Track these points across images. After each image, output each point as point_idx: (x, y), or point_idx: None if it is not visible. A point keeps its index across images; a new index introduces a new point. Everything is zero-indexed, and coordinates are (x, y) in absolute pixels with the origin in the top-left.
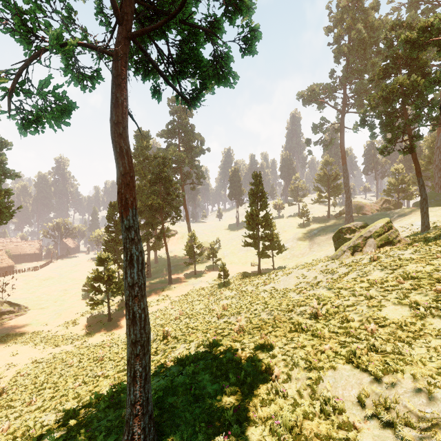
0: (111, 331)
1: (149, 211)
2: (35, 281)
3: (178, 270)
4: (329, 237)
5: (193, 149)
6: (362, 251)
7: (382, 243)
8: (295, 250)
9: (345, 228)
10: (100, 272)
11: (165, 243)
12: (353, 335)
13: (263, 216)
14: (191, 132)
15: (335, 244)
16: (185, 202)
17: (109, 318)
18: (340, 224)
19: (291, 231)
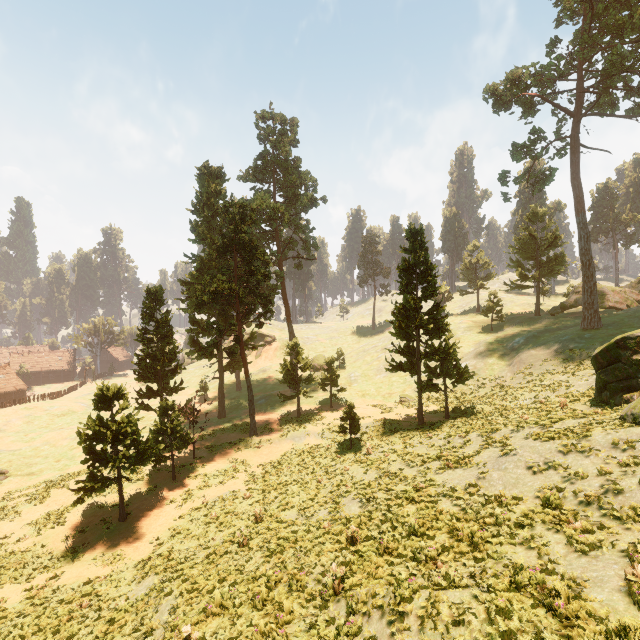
0: (116, 550)
1: (213, 302)
2: (44, 418)
3: (271, 405)
4: (552, 352)
5: (299, 199)
6: None
7: None
8: (483, 375)
9: (635, 338)
10: (106, 422)
11: (244, 361)
12: None
13: (428, 310)
14: (295, 171)
15: (602, 373)
16: (283, 288)
17: (120, 515)
18: (568, 326)
19: (470, 338)
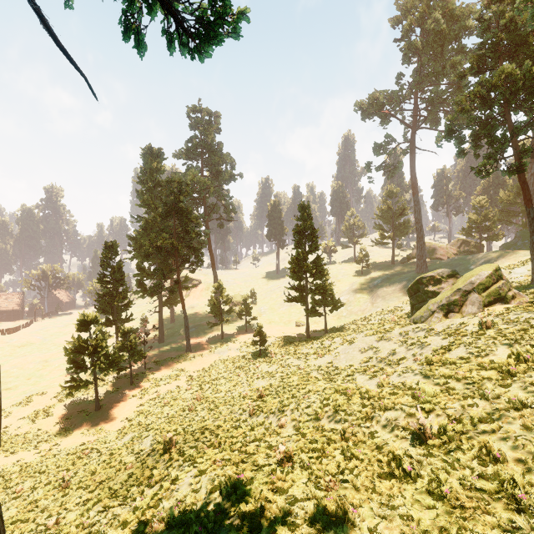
0: (97, 427)
1: (158, 254)
2: (6, 349)
3: (200, 332)
4: (396, 288)
5: (221, 175)
6: (460, 311)
7: (490, 300)
8: (353, 305)
9: (426, 277)
10: (85, 340)
11: (181, 297)
12: (525, 506)
13: (313, 260)
14: (218, 152)
15: (411, 299)
16: (209, 243)
17: (96, 406)
18: (409, 271)
19: (347, 280)
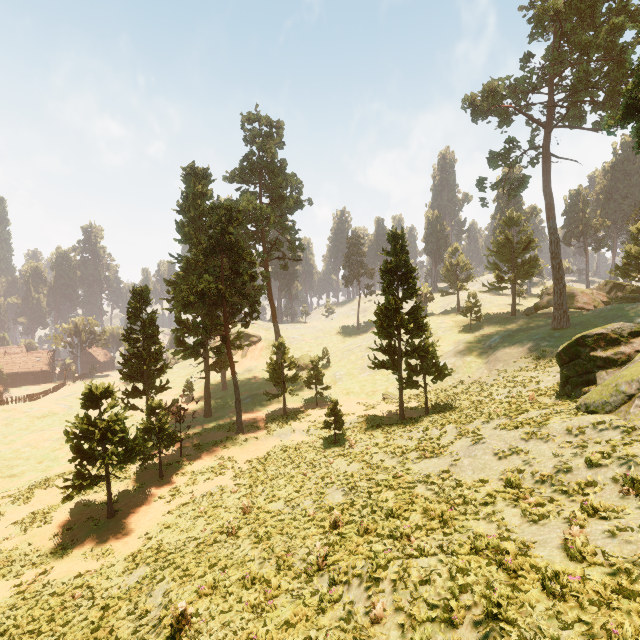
0: (105, 545)
1: (200, 302)
2: (23, 420)
3: (257, 404)
4: (524, 350)
5: (284, 201)
6: None
7: None
8: (461, 372)
9: (593, 336)
10: (94, 421)
11: (231, 360)
12: None
13: (409, 311)
14: (281, 173)
15: (565, 368)
16: (269, 289)
17: (108, 512)
18: (541, 326)
19: (450, 337)
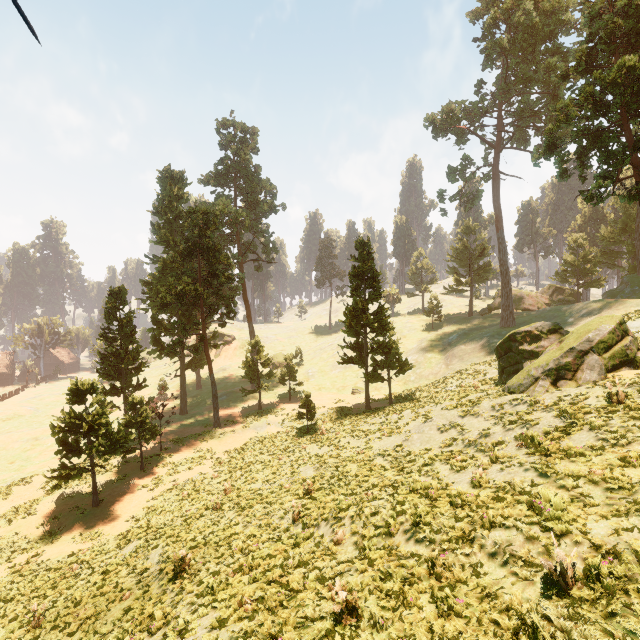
0: (93, 529)
1: (178, 303)
2: None
3: (232, 401)
4: (477, 346)
5: (259, 205)
6: (574, 378)
7: (614, 363)
8: (422, 367)
9: (521, 333)
10: (79, 415)
11: (208, 358)
12: None
13: (374, 311)
14: (256, 177)
15: (501, 360)
16: (244, 290)
17: (94, 501)
18: (492, 325)
19: (414, 336)
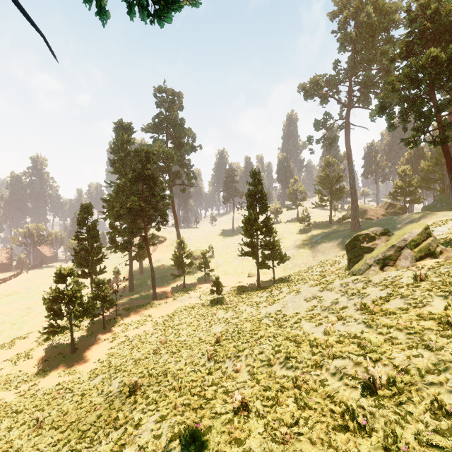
0: (72, 368)
1: (128, 214)
2: None
3: (165, 282)
4: (334, 244)
5: (183, 146)
6: (395, 265)
7: (421, 255)
8: (296, 259)
9: (362, 235)
10: (61, 291)
11: (148, 252)
12: None
13: (263, 220)
14: (181, 127)
15: (349, 254)
16: (173, 205)
17: (72, 349)
18: (345, 230)
19: (291, 237)
